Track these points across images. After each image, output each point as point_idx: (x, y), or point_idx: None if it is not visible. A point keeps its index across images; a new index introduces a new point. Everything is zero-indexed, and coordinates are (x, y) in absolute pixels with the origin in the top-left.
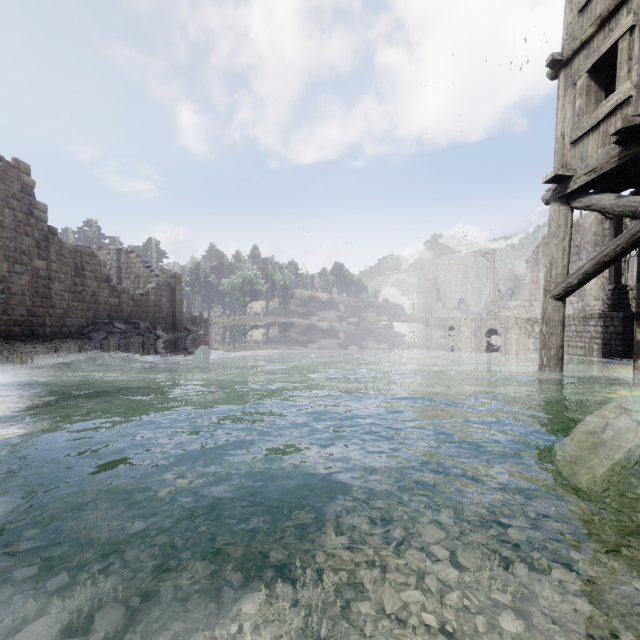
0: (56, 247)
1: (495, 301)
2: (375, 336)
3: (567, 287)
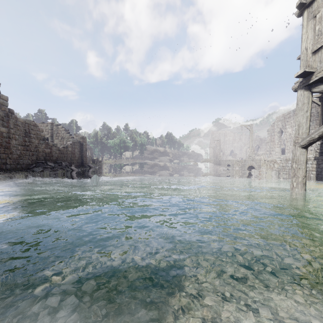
0: (13, 120)
1: (252, 151)
2: (188, 169)
3: (310, 140)
